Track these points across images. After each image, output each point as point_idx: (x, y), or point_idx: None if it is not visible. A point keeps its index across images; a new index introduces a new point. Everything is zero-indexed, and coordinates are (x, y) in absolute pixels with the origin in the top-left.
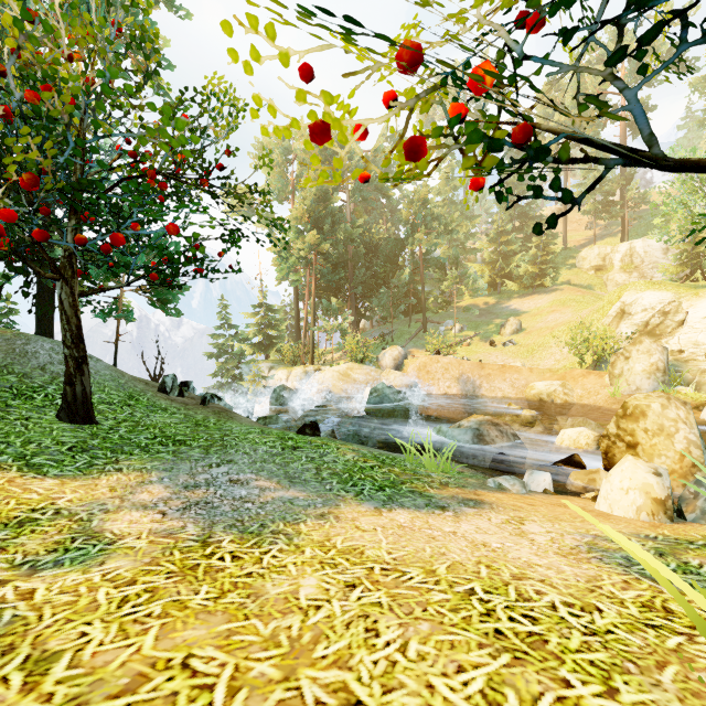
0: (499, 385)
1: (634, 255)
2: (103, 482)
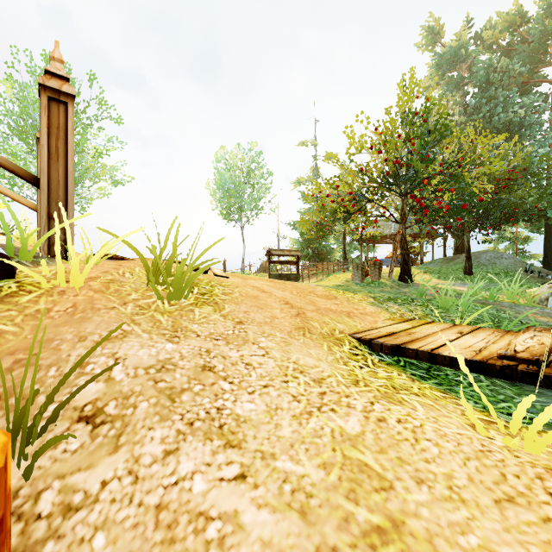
0: None
1: None
2: (444, 281)
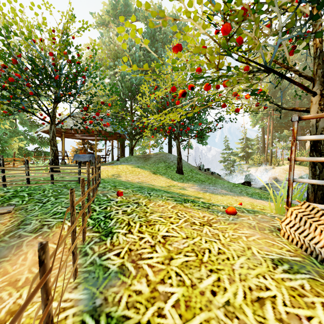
0: None
1: None
2: (185, 184)
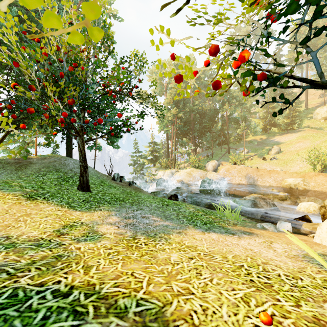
0: (267, 180)
1: None
2: (95, 214)
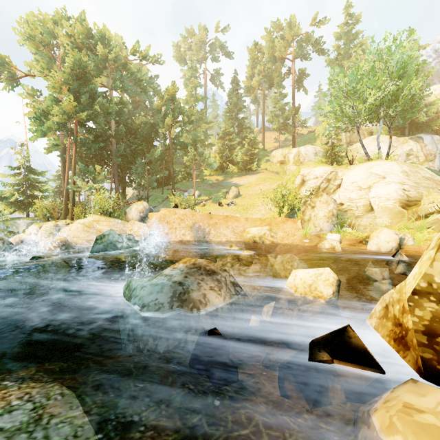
0: (223, 231)
1: (300, 155)
2: None
